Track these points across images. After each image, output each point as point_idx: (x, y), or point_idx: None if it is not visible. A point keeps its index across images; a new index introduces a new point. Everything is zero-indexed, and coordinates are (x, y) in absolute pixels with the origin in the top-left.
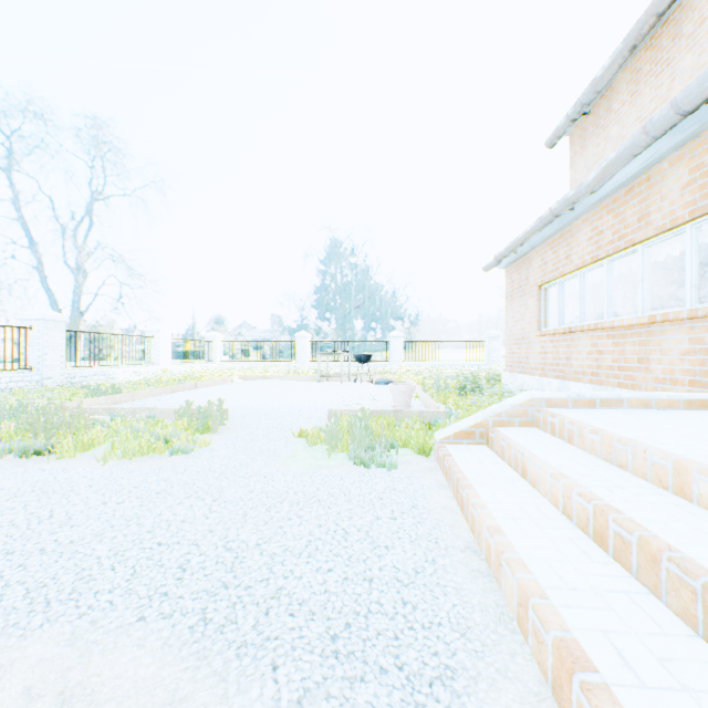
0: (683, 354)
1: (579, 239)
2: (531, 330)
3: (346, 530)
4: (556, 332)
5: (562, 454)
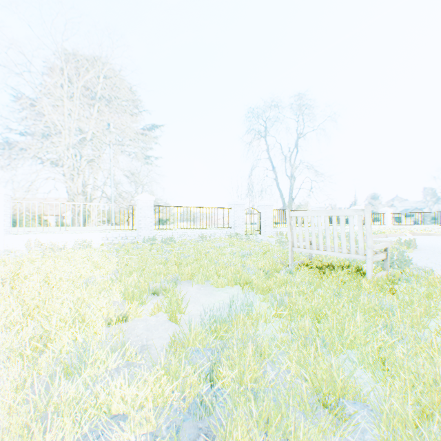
0: None
1: None
2: None
3: None
4: None
5: None
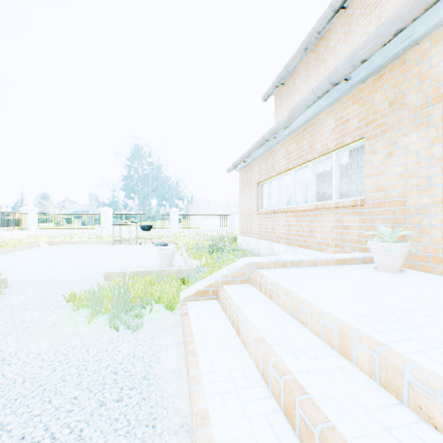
0: (332, 228)
1: (279, 156)
2: (253, 210)
3: (55, 436)
4: (267, 212)
5: (265, 312)
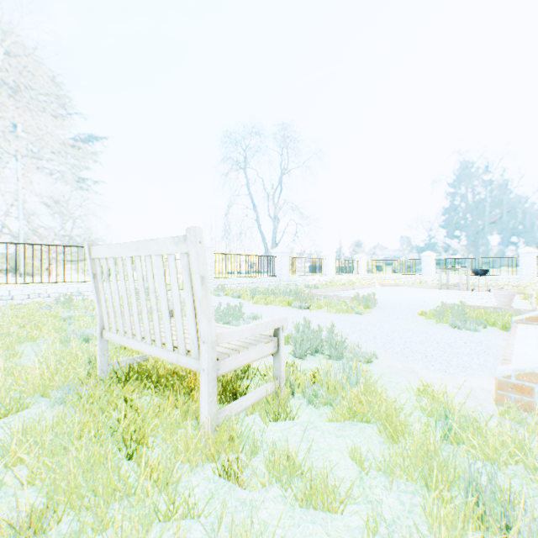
0: None
1: None
2: None
3: (437, 341)
4: None
5: None
